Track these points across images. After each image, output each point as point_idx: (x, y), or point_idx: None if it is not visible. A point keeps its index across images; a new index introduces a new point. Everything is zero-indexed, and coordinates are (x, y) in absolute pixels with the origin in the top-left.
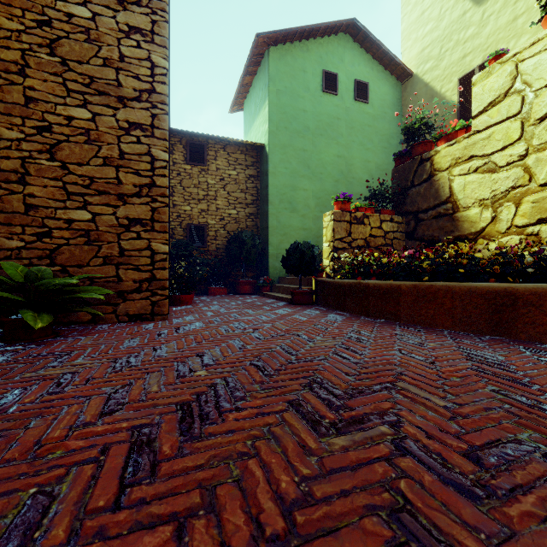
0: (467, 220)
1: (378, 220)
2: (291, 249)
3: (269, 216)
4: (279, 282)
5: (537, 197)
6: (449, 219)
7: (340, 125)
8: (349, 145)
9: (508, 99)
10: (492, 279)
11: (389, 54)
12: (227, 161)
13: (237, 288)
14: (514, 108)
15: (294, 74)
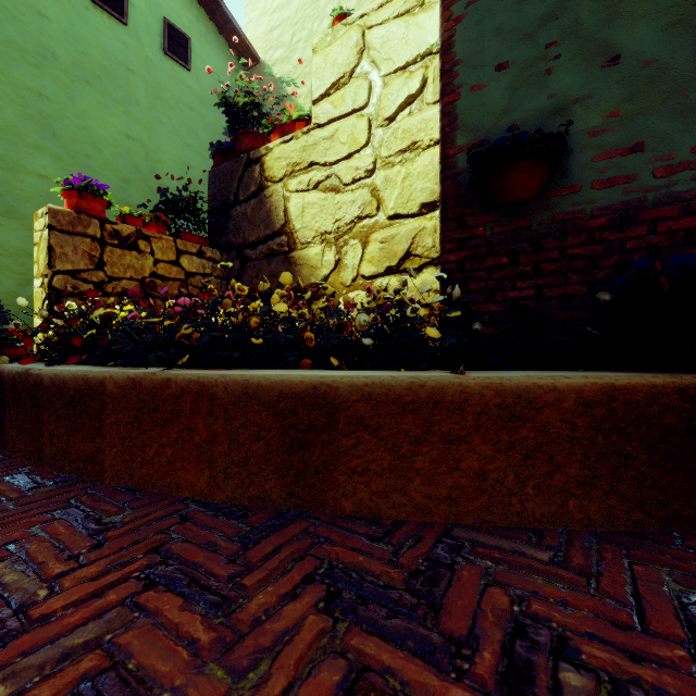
0: (306, 264)
1: (172, 249)
2: None
3: None
4: None
5: (386, 235)
6: (285, 260)
7: (134, 82)
8: (152, 126)
9: (355, 82)
10: (307, 361)
11: (223, 7)
12: None
13: None
14: (361, 98)
15: None
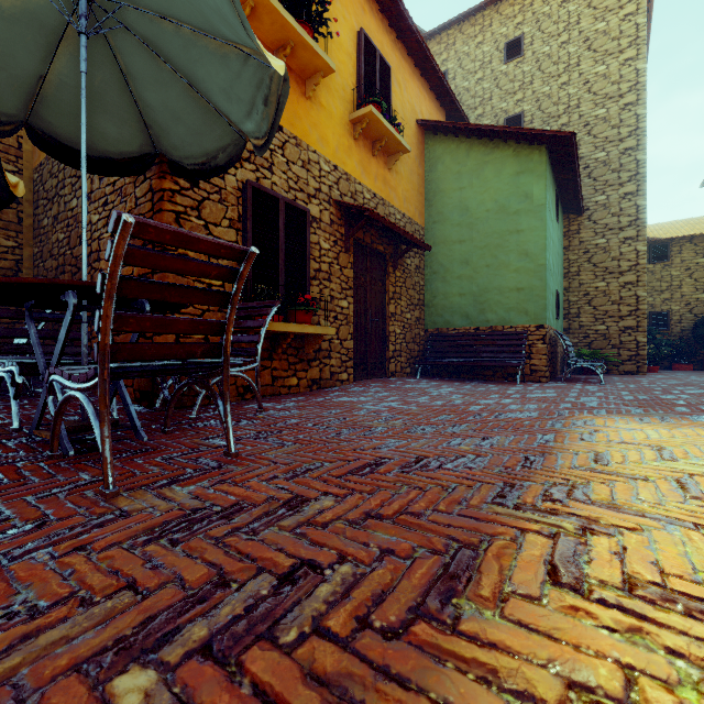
0: None
1: None
2: None
3: None
4: None
5: None
6: None
7: None
8: None
9: None
10: None
11: None
12: (694, 251)
13: None
14: None
15: None
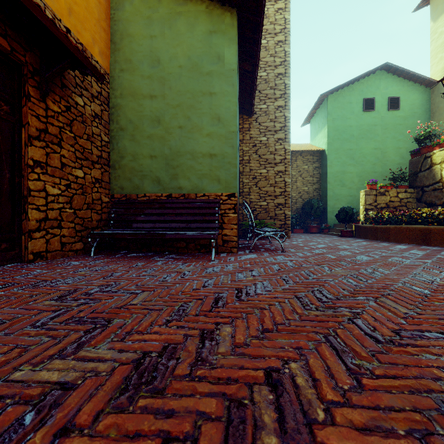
0: None
1: (395, 193)
2: (341, 210)
3: (328, 190)
4: (333, 227)
5: None
6: (440, 191)
7: (376, 129)
8: (383, 140)
9: None
10: (430, 224)
11: (416, 75)
12: (302, 161)
13: (308, 230)
14: None
15: (343, 107)
